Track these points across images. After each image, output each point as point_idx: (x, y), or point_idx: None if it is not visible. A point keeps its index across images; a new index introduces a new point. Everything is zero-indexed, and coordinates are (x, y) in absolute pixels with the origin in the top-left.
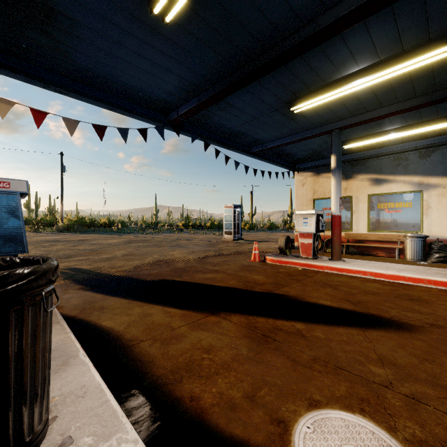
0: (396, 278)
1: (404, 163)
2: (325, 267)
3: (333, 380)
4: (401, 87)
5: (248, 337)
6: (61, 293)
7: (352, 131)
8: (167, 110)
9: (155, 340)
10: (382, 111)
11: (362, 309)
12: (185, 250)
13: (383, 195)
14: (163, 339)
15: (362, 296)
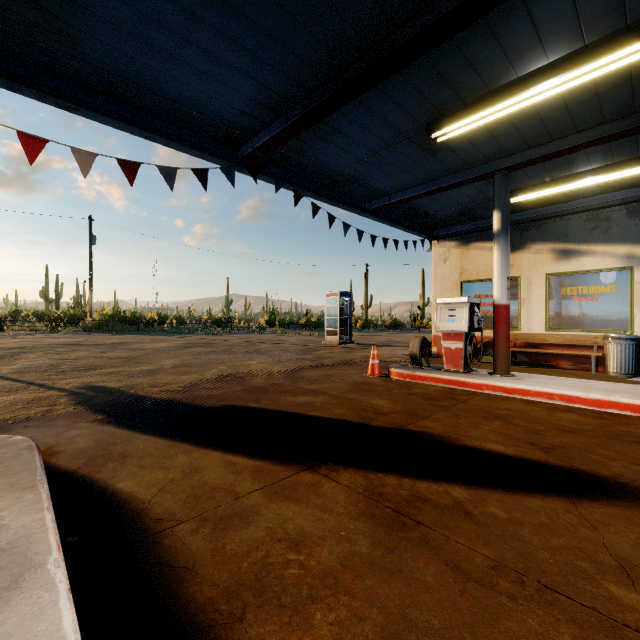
0: (603, 404)
1: (603, 225)
2: (484, 386)
3: (543, 620)
4: (612, 96)
5: (369, 516)
6: (64, 428)
7: (525, 174)
8: (237, 141)
9: (203, 520)
10: (577, 138)
11: (561, 459)
12: (267, 358)
13: (570, 274)
14: (219, 518)
15: (554, 436)
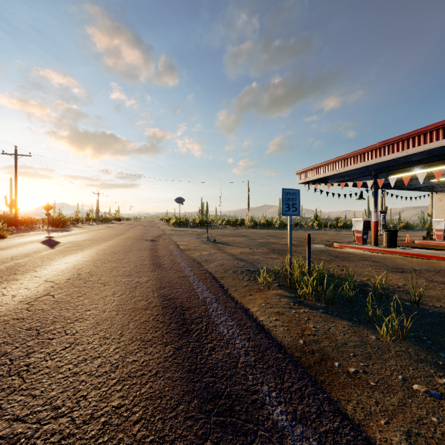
0: None
1: None
2: None
3: None
4: None
5: None
6: None
7: None
8: None
9: None
10: None
11: None
12: None
13: None
14: None
15: None
